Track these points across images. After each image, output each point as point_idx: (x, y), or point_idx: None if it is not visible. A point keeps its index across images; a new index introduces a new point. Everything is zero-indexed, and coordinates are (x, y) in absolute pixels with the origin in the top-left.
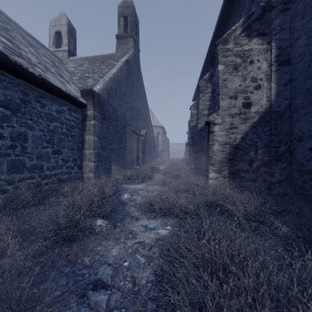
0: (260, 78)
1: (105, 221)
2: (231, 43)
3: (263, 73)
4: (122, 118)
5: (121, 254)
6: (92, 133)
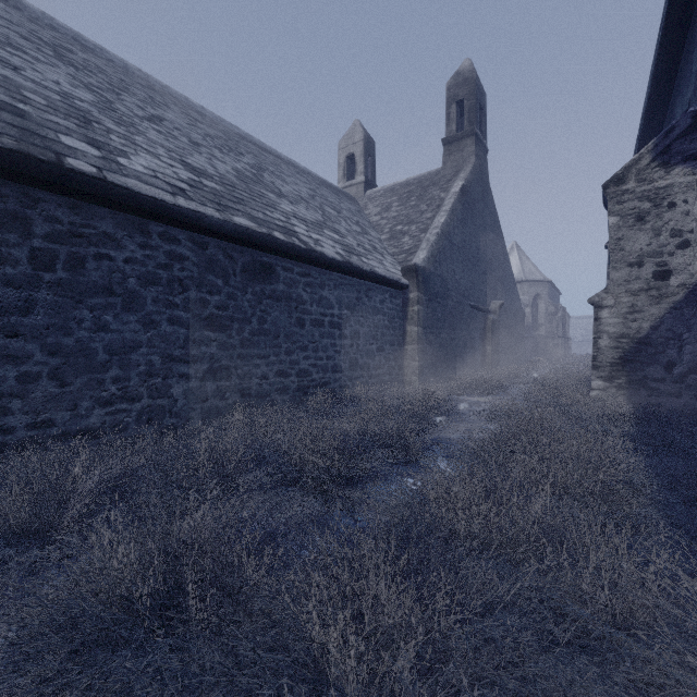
0: (689, 230)
1: (444, 416)
2: (632, 181)
3: (695, 221)
4: (454, 291)
5: (460, 437)
6: (415, 323)
